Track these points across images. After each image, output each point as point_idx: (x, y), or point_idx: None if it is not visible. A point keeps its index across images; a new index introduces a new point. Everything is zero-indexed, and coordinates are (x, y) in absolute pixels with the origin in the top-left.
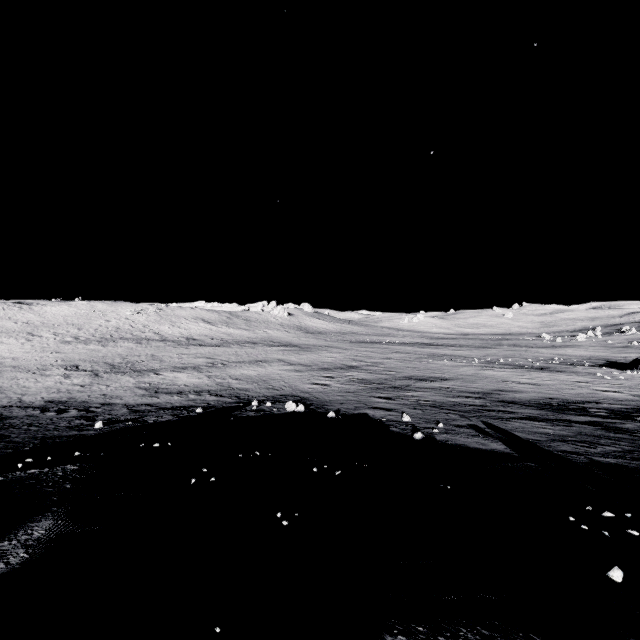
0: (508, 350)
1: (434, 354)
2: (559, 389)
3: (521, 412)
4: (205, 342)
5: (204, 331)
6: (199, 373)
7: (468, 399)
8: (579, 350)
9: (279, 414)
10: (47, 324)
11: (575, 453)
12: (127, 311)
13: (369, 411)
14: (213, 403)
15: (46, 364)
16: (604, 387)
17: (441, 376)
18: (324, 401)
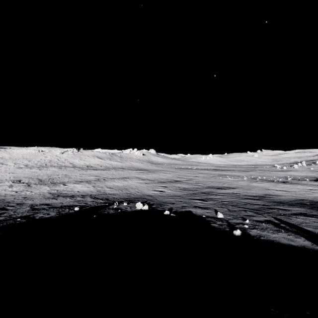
0: (260, 172)
1: (221, 174)
2: (302, 194)
3: (292, 209)
4: (97, 168)
5: (97, 162)
6: (89, 184)
7: (252, 200)
8: (298, 172)
9: (130, 211)
10: (12, 158)
11: None
12: (57, 152)
13: (192, 209)
14: (89, 203)
15: (3, 179)
16: None
17: (229, 186)
18: (161, 202)
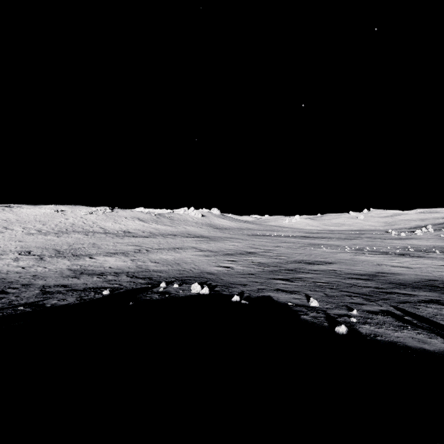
0: (368, 241)
1: (313, 243)
2: (431, 271)
3: (419, 294)
4: (137, 234)
5: (138, 226)
6: (126, 257)
7: (359, 281)
8: (422, 241)
9: (183, 297)
10: (20, 221)
11: None
12: (82, 212)
13: (272, 293)
14: (125, 284)
15: (6, 250)
16: None
17: (325, 260)
18: (228, 282)
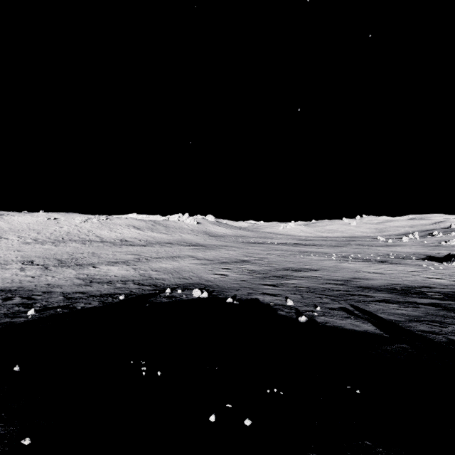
0: (356, 248)
1: (304, 251)
2: (399, 277)
3: (377, 296)
4: (134, 243)
5: (134, 235)
6: (127, 266)
7: (334, 285)
8: (405, 248)
9: (187, 300)
10: (13, 229)
11: (433, 332)
12: (76, 220)
13: (259, 296)
14: (135, 291)
15: (8, 260)
16: (431, 275)
17: (311, 267)
18: (223, 288)
